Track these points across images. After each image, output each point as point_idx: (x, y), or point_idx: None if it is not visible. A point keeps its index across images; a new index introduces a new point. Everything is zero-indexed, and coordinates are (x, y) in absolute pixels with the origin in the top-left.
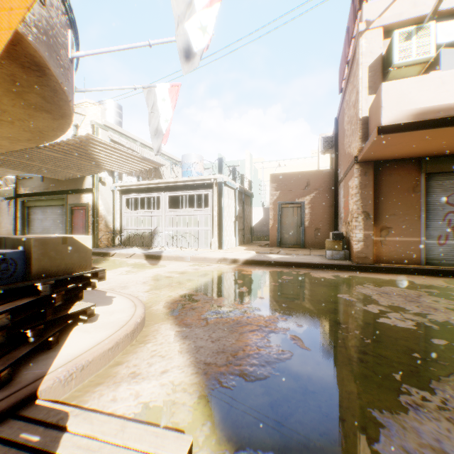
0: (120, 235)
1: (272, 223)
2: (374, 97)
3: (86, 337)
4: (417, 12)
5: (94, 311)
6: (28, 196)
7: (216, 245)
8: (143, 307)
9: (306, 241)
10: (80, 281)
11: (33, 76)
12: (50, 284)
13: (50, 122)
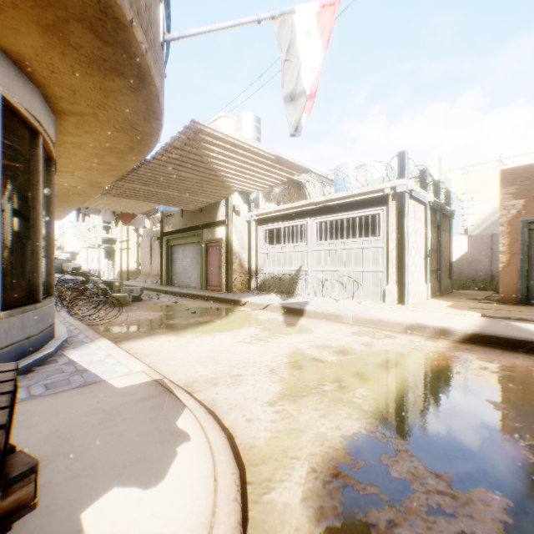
0: (257, 278)
1: (505, 260)
2: None
3: None
4: None
5: None
6: (170, 234)
7: (394, 297)
8: None
9: None
10: None
11: None
12: None
13: (132, 101)
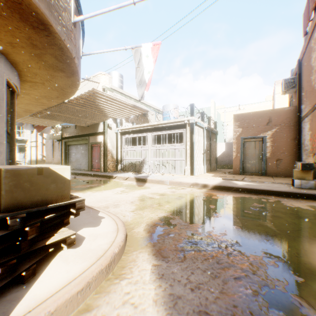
0: (121, 164)
1: (235, 155)
2: None
3: (62, 269)
4: None
5: (74, 239)
6: (68, 138)
7: (189, 172)
8: (124, 232)
9: (267, 170)
10: (61, 210)
11: (43, 36)
12: (20, 218)
13: (65, 80)
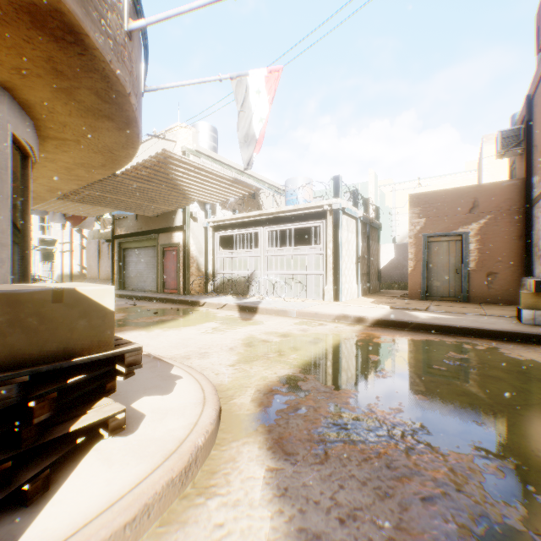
0: (213, 281)
1: (413, 265)
2: None
3: (98, 477)
4: None
5: (123, 420)
6: (123, 237)
7: (331, 296)
8: (215, 406)
9: (470, 292)
10: (99, 368)
11: (73, 55)
12: (17, 384)
13: (115, 135)
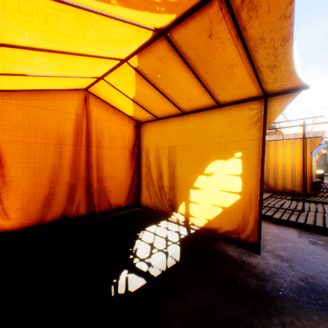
0: None
1: None
2: None
3: None
4: None
5: None
6: None
7: None
8: None
9: (327, 170)
10: None
11: None
12: None
13: None
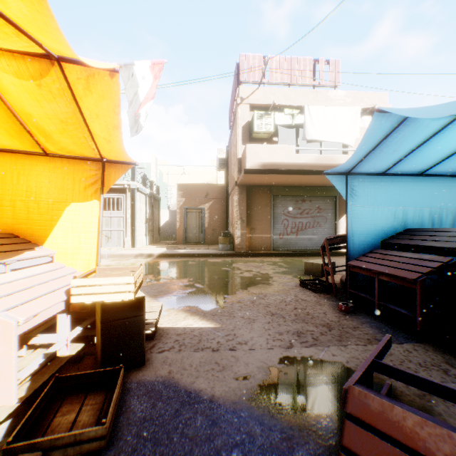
0: None
1: (179, 225)
2: (244, 149)
3: None
4: (267, 101)
5: None
6: None
7: (130, 244)
8: None
9: (206, 239)
10: None
11: None
12: None
13: None
